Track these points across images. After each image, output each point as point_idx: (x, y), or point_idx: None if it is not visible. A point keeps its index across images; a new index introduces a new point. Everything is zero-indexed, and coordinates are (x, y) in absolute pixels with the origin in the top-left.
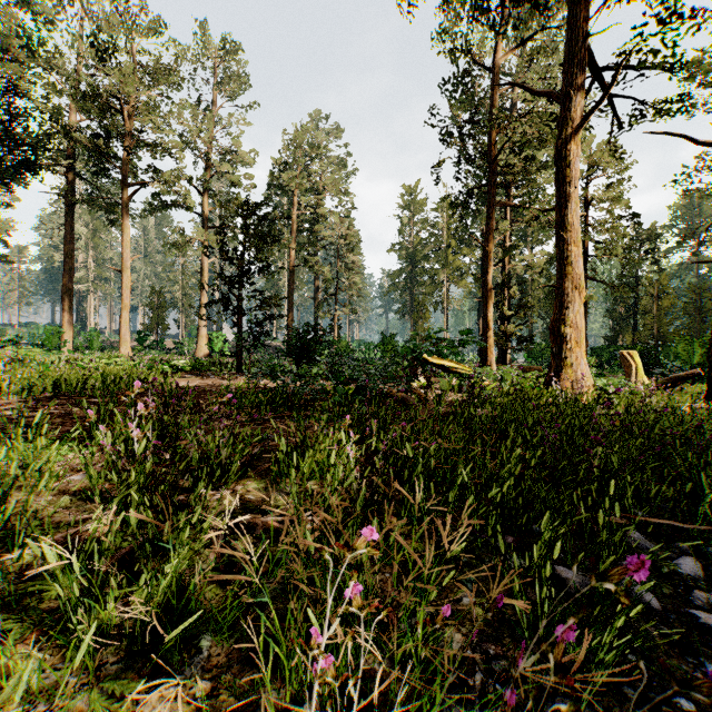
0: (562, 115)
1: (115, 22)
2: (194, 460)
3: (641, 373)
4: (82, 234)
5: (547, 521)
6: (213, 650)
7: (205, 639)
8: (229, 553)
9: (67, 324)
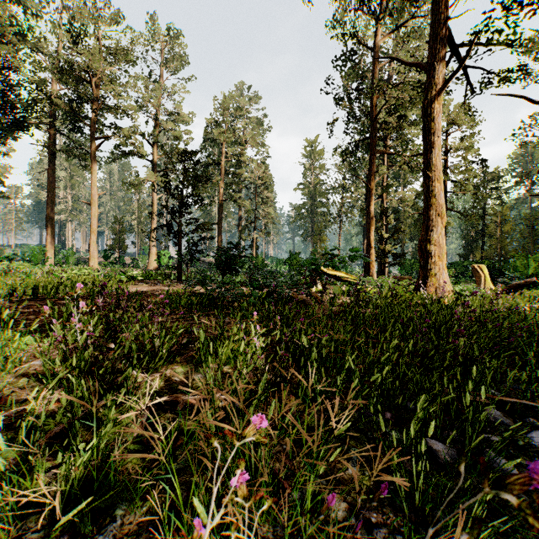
0: (428, 81)
1: (85, 14)
2: (126, 348)
3: (488, 281)
4: (62, 176)
5: (422, 402)
6: (126, 517)
7: (120, 507)
8: (140, 432)
9: (49, 244)
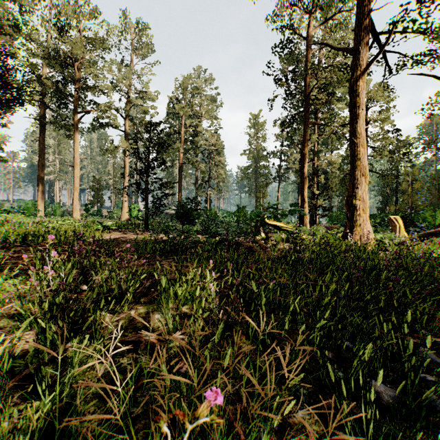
0: (354, 62)
1: (69, 10)
2: (94, 293)
3: (402, 230)
4: (52, 144)
5: (369, 350)
6: None
7: None
8: (98, 385)
9: (40, 199)
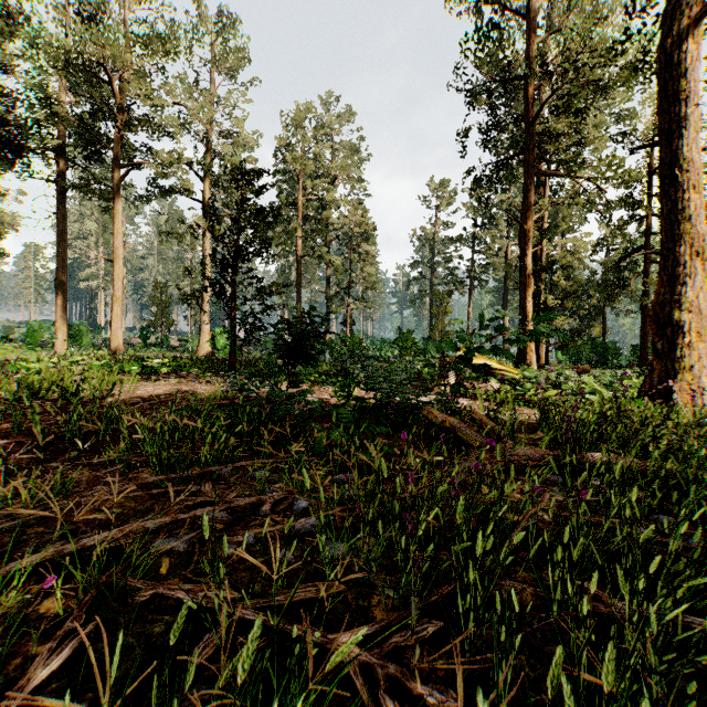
0: (673, 1)
1: None
2: None
3: None
4: (93, 230)
5: None
6: None
7: None
8: None
9: (61, 319)
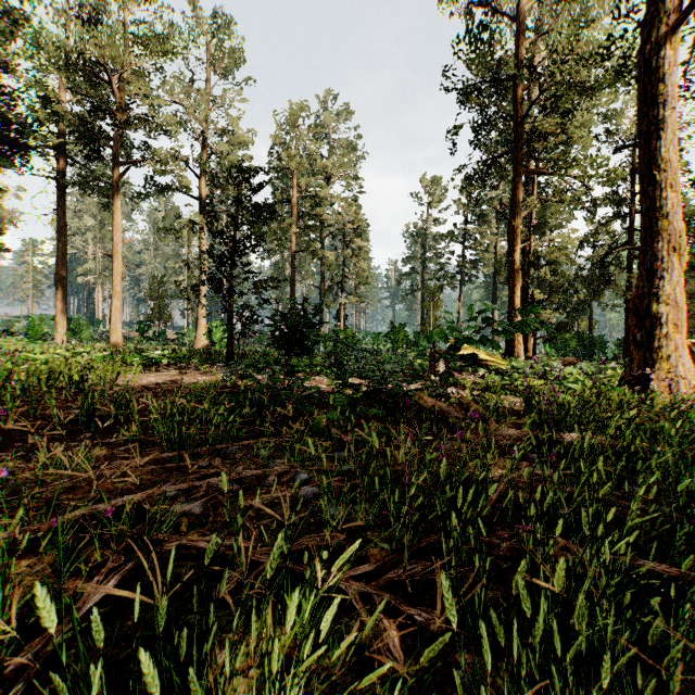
0: (652, 9)
1: None
2: None
3: None
4: (91, 226)
5: None
6: None
7: None
8: None
9: (60, 313)
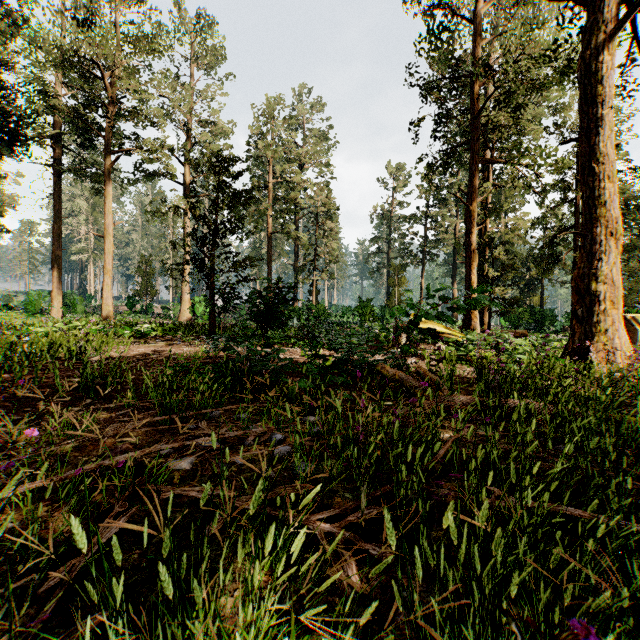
0: (591, 19)
1: None
2: None
3: None
4: (83, 208)
5: None
6: None
7: None
8: None
9: (56, 289)
